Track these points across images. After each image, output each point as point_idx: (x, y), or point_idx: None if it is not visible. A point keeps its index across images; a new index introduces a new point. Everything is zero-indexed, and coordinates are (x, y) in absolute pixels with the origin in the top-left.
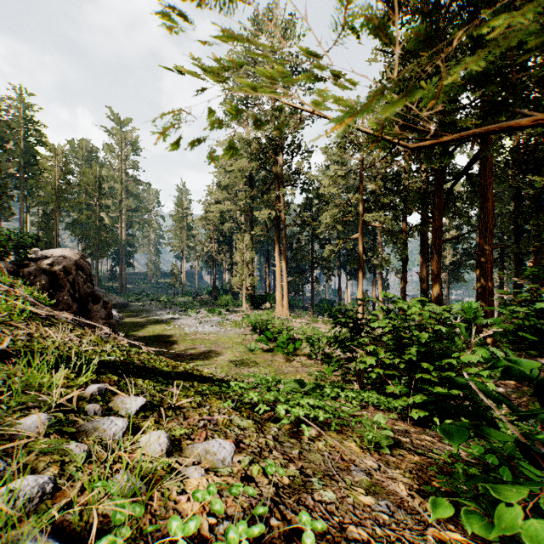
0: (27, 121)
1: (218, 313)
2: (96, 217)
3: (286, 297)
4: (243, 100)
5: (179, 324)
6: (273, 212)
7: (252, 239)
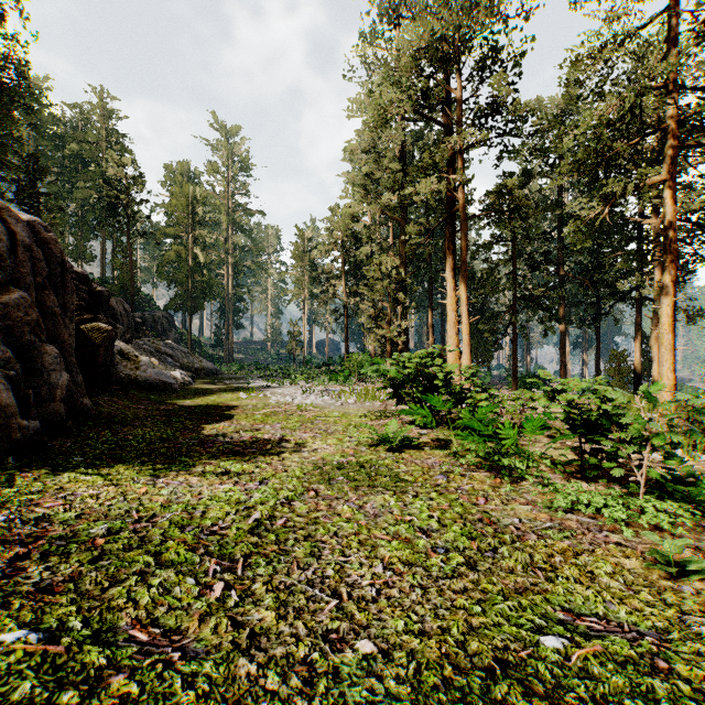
0: (108, 132)
1: (343, 380)
2: (189, 254)
3: (468, 353)
4: (387, 8)
5: (268, 392)
6: (441, 185)
7: (403, 263)
